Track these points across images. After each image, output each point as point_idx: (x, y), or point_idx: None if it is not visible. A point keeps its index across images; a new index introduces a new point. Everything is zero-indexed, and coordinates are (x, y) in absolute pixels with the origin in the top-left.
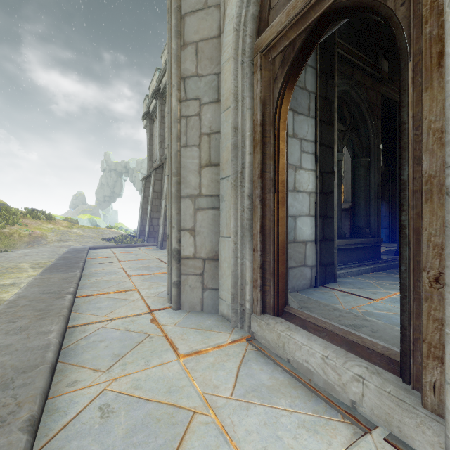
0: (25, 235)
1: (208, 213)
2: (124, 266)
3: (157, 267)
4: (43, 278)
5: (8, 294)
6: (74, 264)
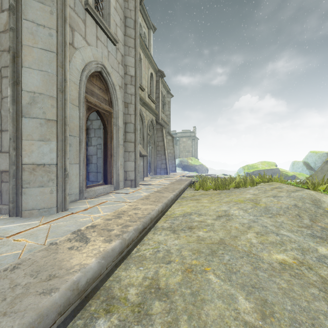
0: None
1: None
2: None
3: None
4: None
5: None
6: None
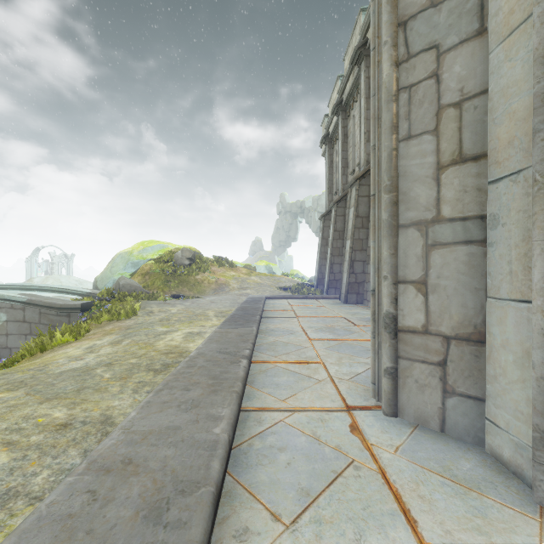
0: (213, 282)
1: (456, 252)
2: (303, 323)
3: (345, 330)
4: (222, 332)
5: (193, 345)
6: (251, 317)
